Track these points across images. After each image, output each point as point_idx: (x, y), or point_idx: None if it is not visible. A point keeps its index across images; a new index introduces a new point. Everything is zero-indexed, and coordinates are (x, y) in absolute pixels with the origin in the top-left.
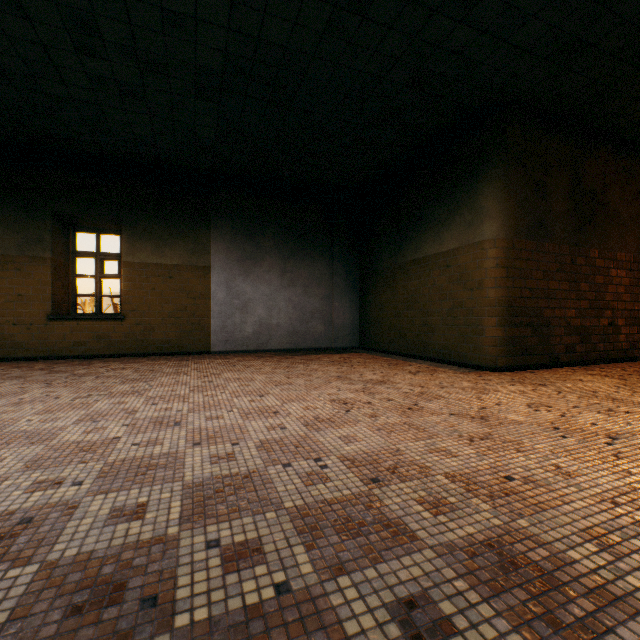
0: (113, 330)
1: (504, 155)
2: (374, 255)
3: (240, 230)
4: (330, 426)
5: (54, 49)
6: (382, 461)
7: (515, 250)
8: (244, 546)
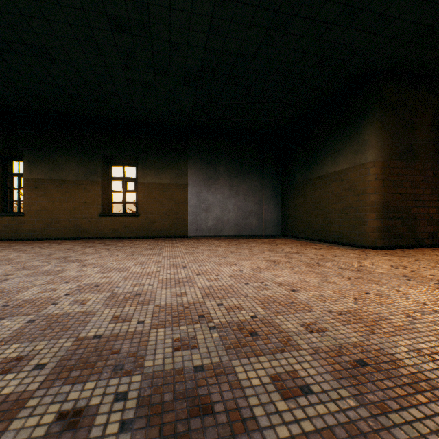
0: (133, 222)
1: (381, 105)
2: (291, 174)
3: (205, 161)
4: (266, 271)
5: (112, 68)
6: (296, 284)
7: (389, 168)
8: (234, 306)
